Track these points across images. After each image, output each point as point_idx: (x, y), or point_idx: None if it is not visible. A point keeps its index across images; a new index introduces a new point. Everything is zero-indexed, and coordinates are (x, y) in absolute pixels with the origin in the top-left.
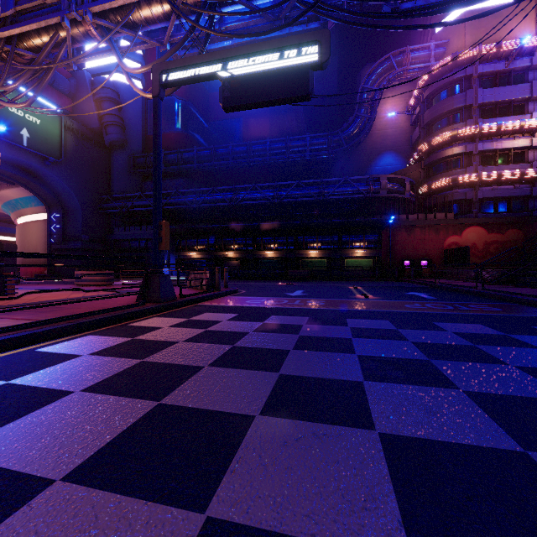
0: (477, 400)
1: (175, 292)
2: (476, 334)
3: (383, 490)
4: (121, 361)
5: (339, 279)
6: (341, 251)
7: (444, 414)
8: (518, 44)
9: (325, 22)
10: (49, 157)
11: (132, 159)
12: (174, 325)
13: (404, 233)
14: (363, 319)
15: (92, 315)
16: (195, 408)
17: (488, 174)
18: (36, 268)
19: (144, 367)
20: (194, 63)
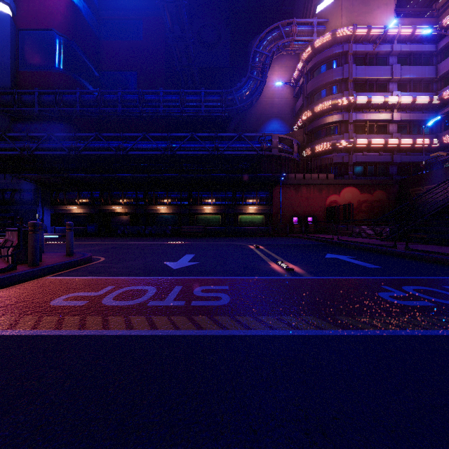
0: None
1: None
2: None
3: None
4: None
5: (234, 236)
6: (236, 207)
7: None
8: (383, 31)
9: None
10: None
11: None
12: None
13: (293, 191)
14: None
15: None
16: None
17: (361, 141)
18: None
19: None
20: None
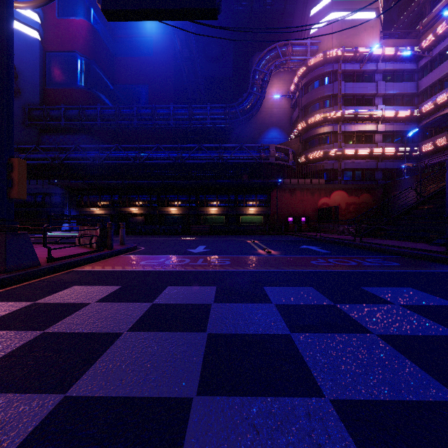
0: None
1: (52, 252)
2: (429, 307)
3: None
4: None
5: (236, 234)
6: (238, 208)
7: None
8: (368, 52)
9: None
10: None
11: (28, 110)
12: None
13: (288, 194)
14: (283, 286)
15: None
16: None
17: (349, 149)
18: None
19: None
20: None
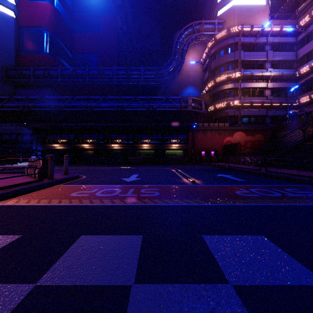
0: None
1: None
2: None
3: None
4: None
5: (163, 164)
6: (164, 145)
7: None
8: (261, 28)
9: None
10: None
11: (5, 70)
12: None
13: (201, 134)
14: (226, 234)
15: None
16: None
17: (246, 101)
18: None
19: None
20: None
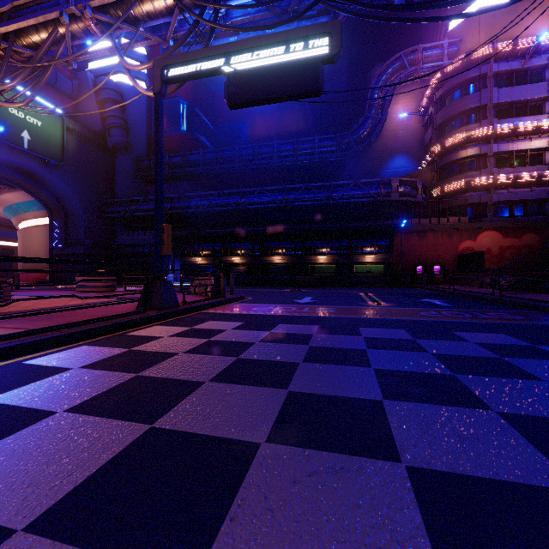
0: (515, 424)
1: (179, 299)
2: (500, 345)
3: (418, 547)
4: (114, 375)
5: (349, 286)
6: (351, 256)
7: (479, 441)
8: (534, 42)
9: (335, 15)
10: (51, 160)
11: (136, 162)
12: (175, 335)
13: (416, 238)
14: (377, 328)
15: (88, 323)
16: (192, 433)
17: (504, 176)
18: (38, 273)
19: (139, 382)
20: (197, 57)
